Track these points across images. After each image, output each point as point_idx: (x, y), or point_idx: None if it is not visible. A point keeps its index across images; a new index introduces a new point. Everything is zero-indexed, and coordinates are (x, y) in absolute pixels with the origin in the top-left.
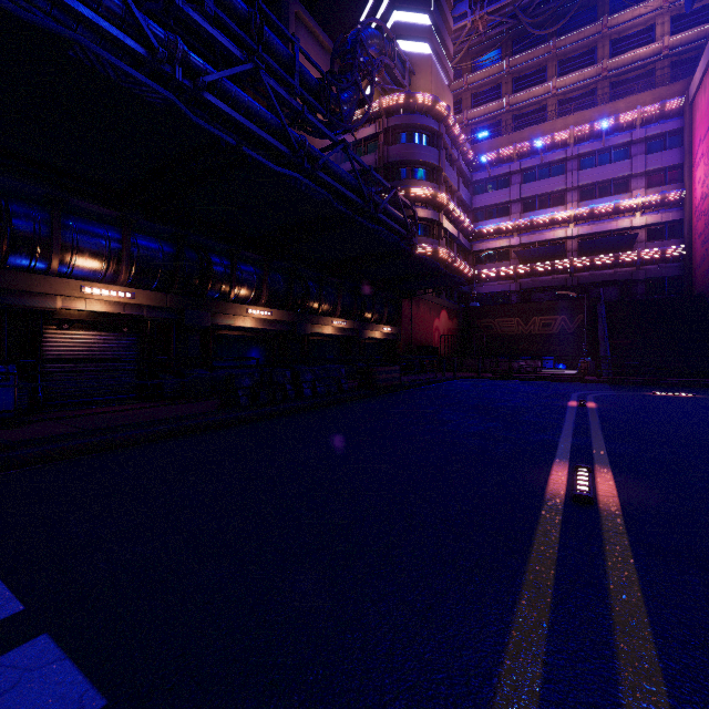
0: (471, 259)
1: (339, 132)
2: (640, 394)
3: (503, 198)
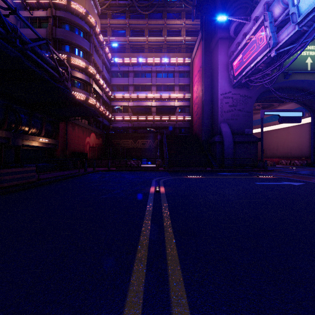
0: (110, 109)
1: None
2: (182, 178)
3: (125, 82)
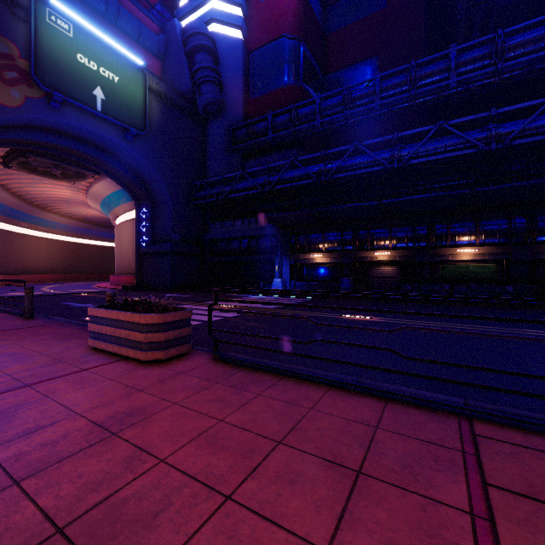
0: None
1: None
2: None
3: None
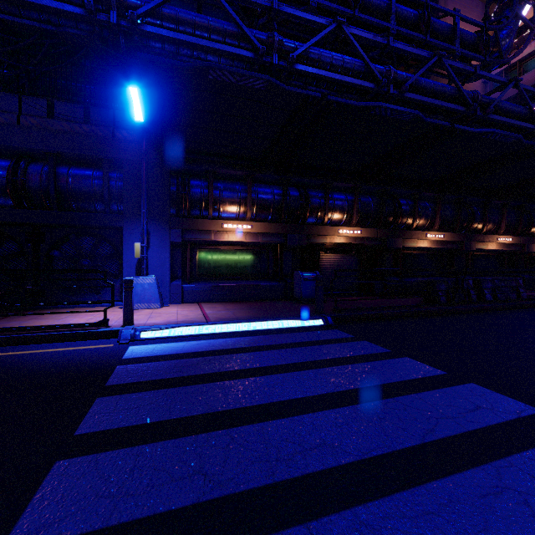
0: None
1: (495, 68)
2: None
3: None
